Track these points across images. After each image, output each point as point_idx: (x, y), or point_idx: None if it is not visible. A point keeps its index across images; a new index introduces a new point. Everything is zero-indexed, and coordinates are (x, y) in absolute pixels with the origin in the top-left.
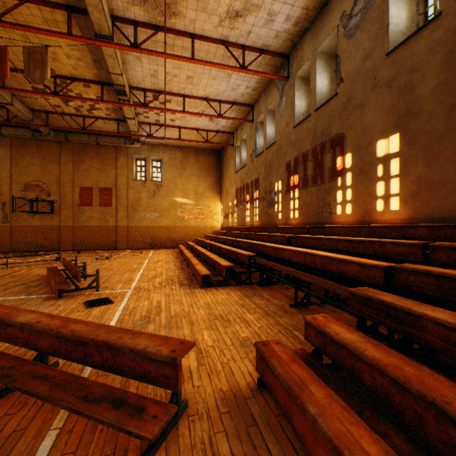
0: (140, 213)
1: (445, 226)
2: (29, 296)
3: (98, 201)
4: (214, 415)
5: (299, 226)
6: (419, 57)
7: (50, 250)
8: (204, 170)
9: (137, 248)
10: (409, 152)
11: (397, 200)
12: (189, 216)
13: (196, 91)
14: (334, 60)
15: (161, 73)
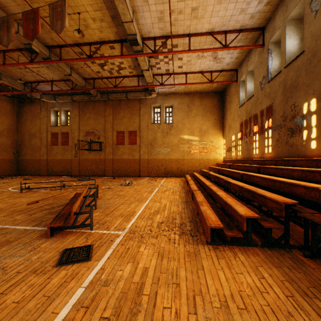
0: (156, 149)
1: None
2: (36, 226)
3: (128, 141)
4: None
5: None
6: None
7: (100, 175)
8: (208, 110)
9: (154, 176)
10: None
11: None
12: (195, 151)
13: (200, 26)
14: None
15: (166, 12)
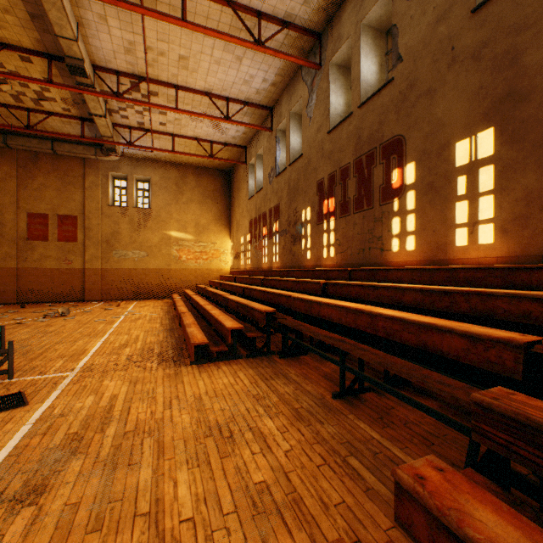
0: (119, 251)
1: None
2: None
3: (57, 233)
4: None
5: (338, 269)
6: (529, 7)
7: None
8: (209, 196)
9: (114, 298)
10: (511, 154)
11: (491, 229)
12: (188, 256)
13: (193, 81)
14: (384, 39)
15: (140, 46)
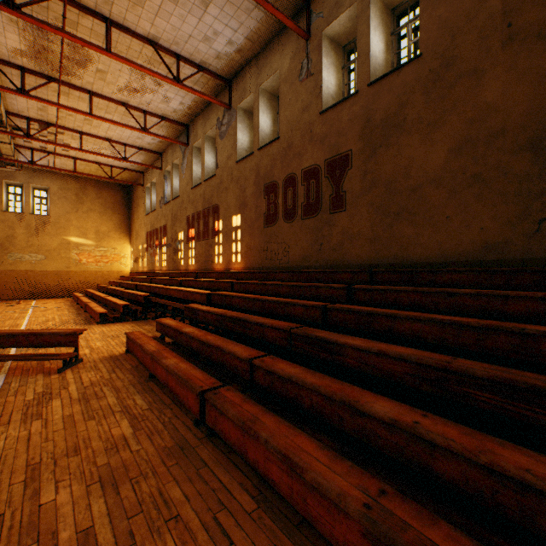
0: (15, 254)
1: (249, 272)
2: None
3: None
4: (98, 361)
5: (192, 272)
6: (247, 172)
7: None
8: (109, 207)
9: (9, 298)
10: (244, 227)
11: (240, 256)
12: (89, 260)
13: (96, 131)
14: None
15: (52, 109)
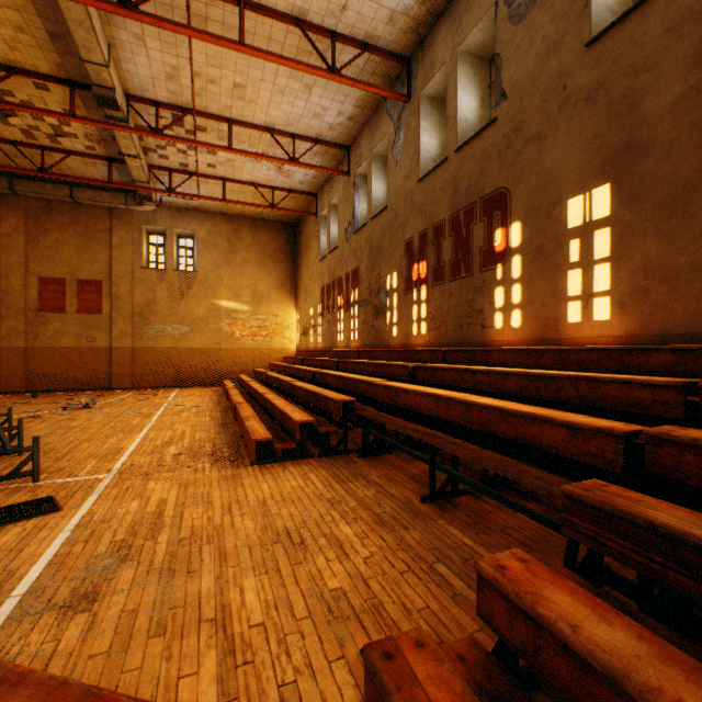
0: (156, 325)
1: None
2: None
3: (76, 303)
4: None
5: (430, 349)
6: (649, 45)
7: None
8: (269, 256)
9: (149, 386)
10: (629, 216)
11: (607, 303)
12: (243, 332)
13: (251, 114)
14: (487, 69)
15: (185, 72)
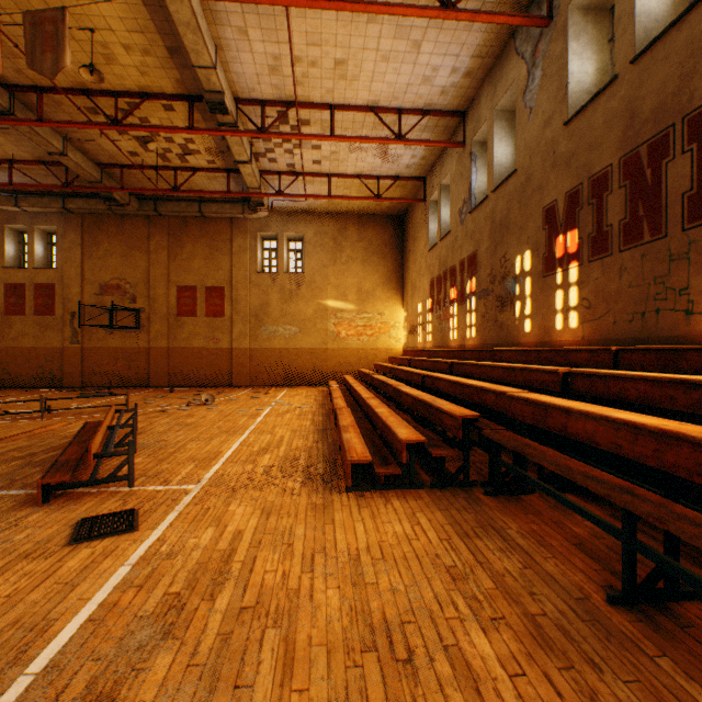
0: (268, 327)
1: None
2: (2, 489)
3: (204, 308)
4: None
5: (588, 348)
6: None
7: (136, 386)
8: (374, 252)
9: (263, 384)
10: None
11: None
12: (349, 332)
13: (353, 94)
14: None
15: (286, 60)
